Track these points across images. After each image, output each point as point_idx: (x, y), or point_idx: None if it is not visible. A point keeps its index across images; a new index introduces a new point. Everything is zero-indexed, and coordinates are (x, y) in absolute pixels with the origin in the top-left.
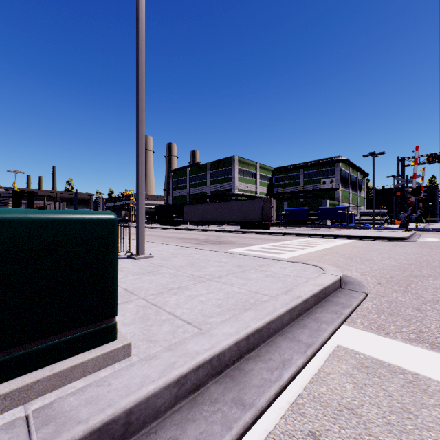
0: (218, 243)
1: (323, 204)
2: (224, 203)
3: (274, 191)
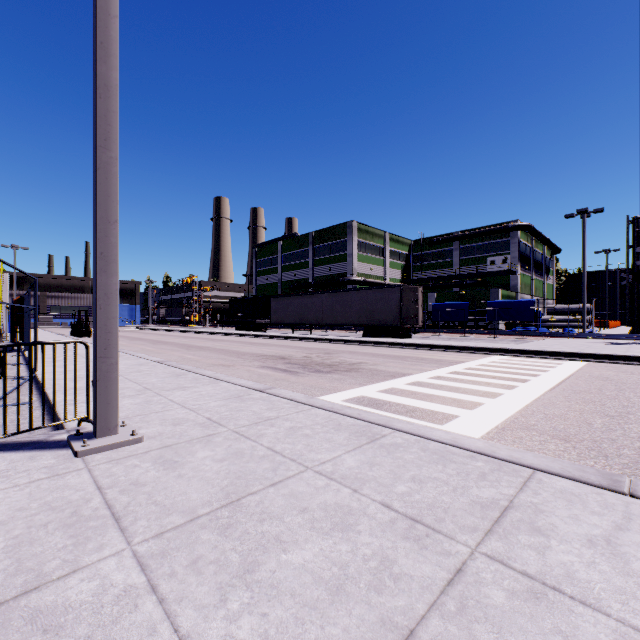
0: (326, 370)
1: (493, 296)
2: (336, 295)
3: (413, 276)
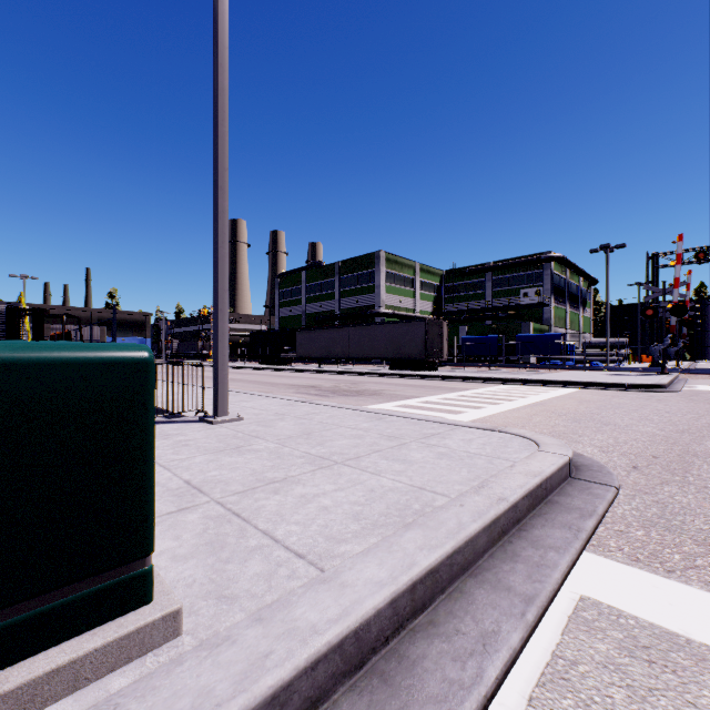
0: (353, 395)
1: (524, 330)
2: (363, 328)
3: (444, 308)
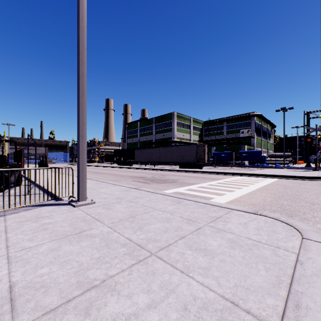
0: (162, 182)
1: (242, 148)
2: (166, 148)
3: (204, 139)
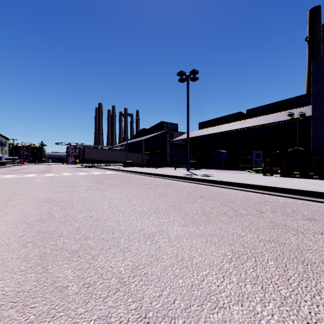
0: None
1: None
2: None
3: None
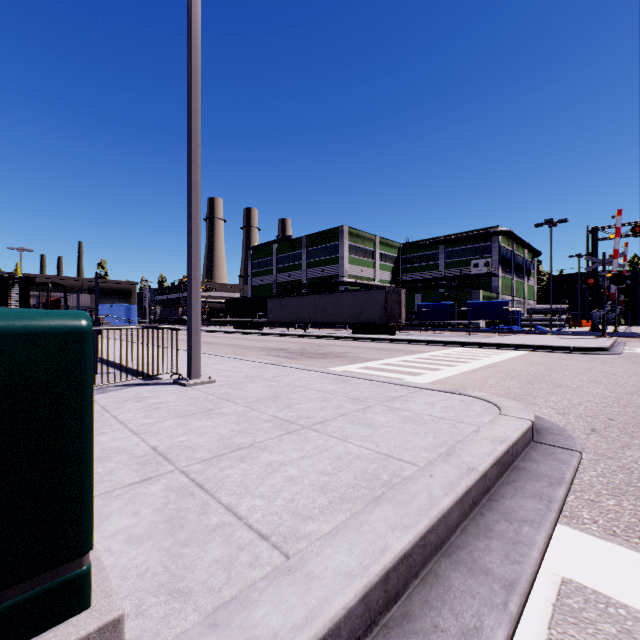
0: (319, 357)
1: (474, 297)
2: (328, 296)
3: (402, 278)
